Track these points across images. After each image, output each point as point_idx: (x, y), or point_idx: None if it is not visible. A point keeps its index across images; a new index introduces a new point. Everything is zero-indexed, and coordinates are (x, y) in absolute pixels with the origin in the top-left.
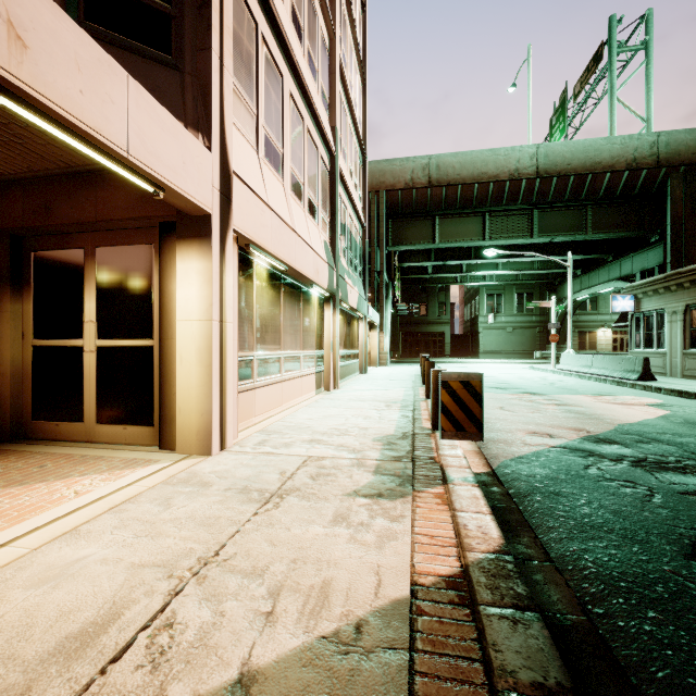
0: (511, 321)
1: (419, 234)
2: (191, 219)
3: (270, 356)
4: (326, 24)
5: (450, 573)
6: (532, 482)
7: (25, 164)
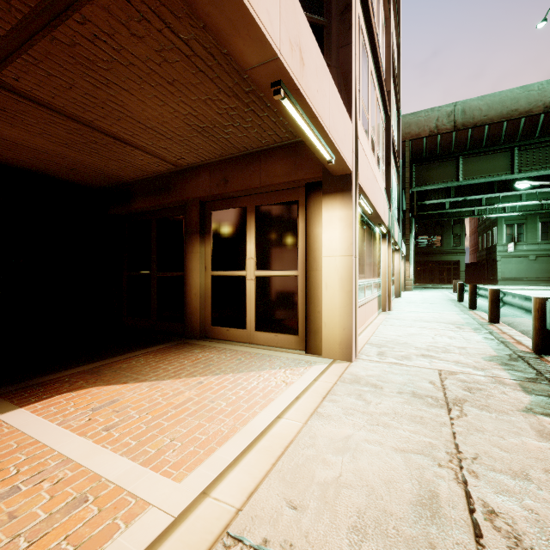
0: (534, 249)
1: (442, 174)
2: (335, 178)
3: (360, 283)
4: (384, 7)
5: None
6: None
7: (219, 152)
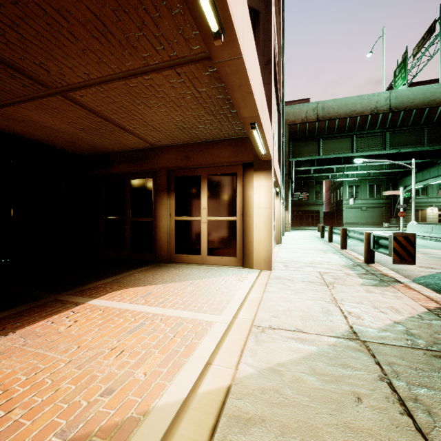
0: (365, 203)
1: (309, 150)
2: (261, 161)
3: None
4: (277, 40)
5: (438, 307)
6: (439, 285)
7: (186, 140)
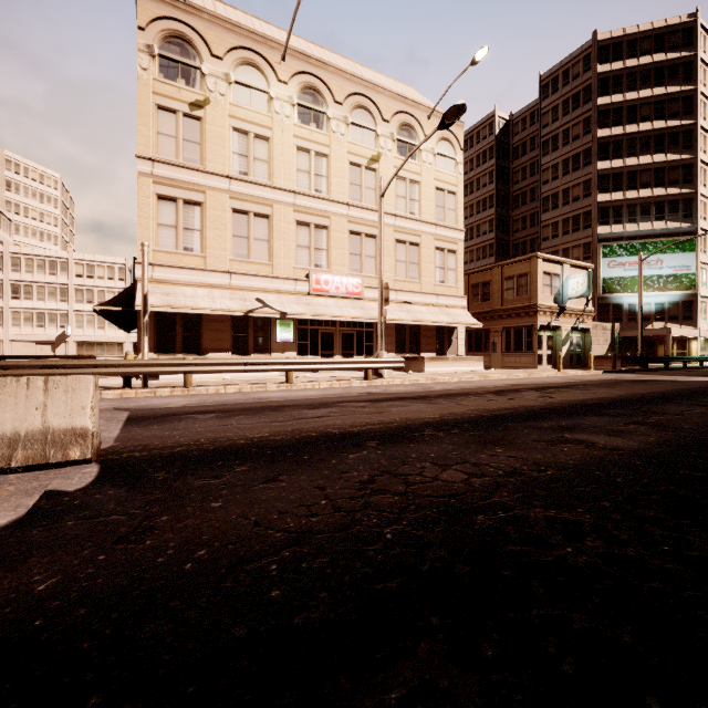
0: None
1: None
2: (694, 337)
3: (703, 353)
4: None
5: None
6: None
7: None
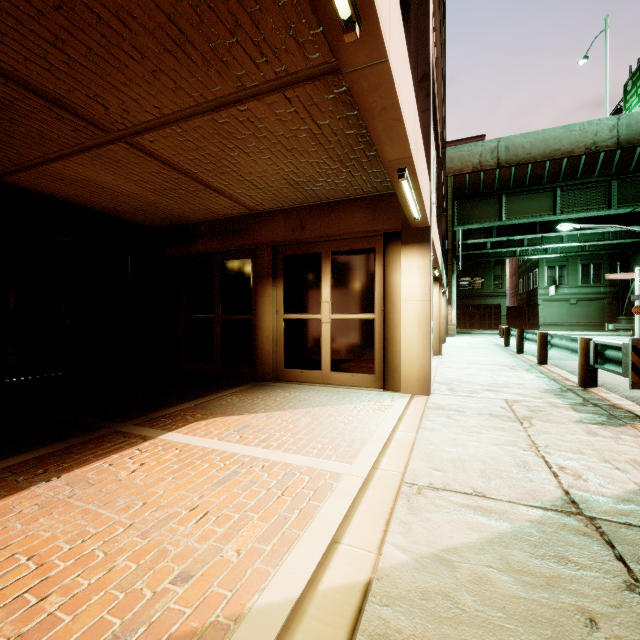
0: (575, 293)
1: (485, 213)
2: (413, 230)
3: None
4: (436, 48)
5: None
6: None
7: (300, 201)
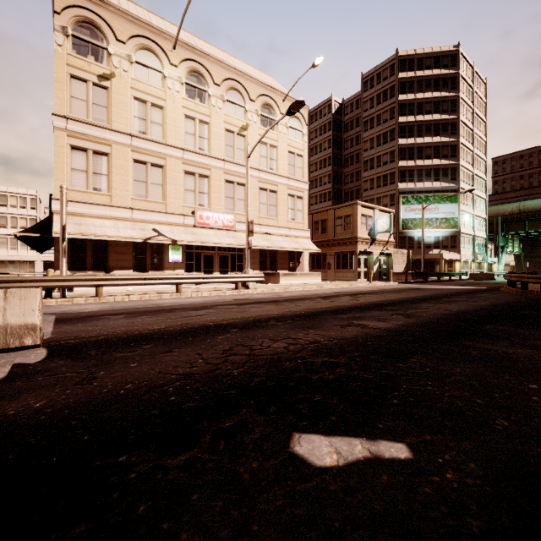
0: None
1: (517, 227)
2: (457, 259)
3: (463, 270)
4: (472, 214)
5: None
6: None
7: None
